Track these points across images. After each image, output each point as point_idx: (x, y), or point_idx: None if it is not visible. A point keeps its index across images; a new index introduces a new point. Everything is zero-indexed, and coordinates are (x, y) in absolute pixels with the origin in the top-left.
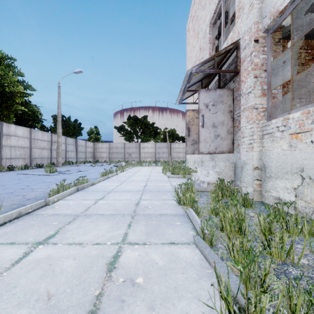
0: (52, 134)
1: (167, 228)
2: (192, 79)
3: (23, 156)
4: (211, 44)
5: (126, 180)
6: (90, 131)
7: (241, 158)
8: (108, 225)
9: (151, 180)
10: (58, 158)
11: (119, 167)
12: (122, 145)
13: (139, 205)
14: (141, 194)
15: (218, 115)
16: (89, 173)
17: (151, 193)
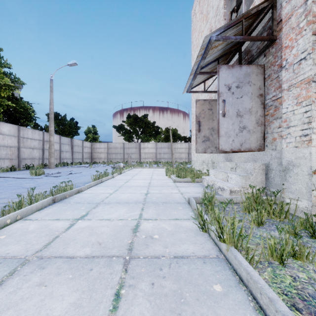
0: (44, 132)
1: (200, 309)
2: (208, 56)
3: (9, 157)
4: (225, 21)
5: (123, 185)
6: (87, 131)
7: (283, 157)
8: (71, 299)
9: (153, 185)
10: (50, 158)
11: (116, 169)
12: (122, 145)
13: (138, 233)
14: (141, 208)
15: (244, 100)
16: (81, 176)
17: (155, 206)
